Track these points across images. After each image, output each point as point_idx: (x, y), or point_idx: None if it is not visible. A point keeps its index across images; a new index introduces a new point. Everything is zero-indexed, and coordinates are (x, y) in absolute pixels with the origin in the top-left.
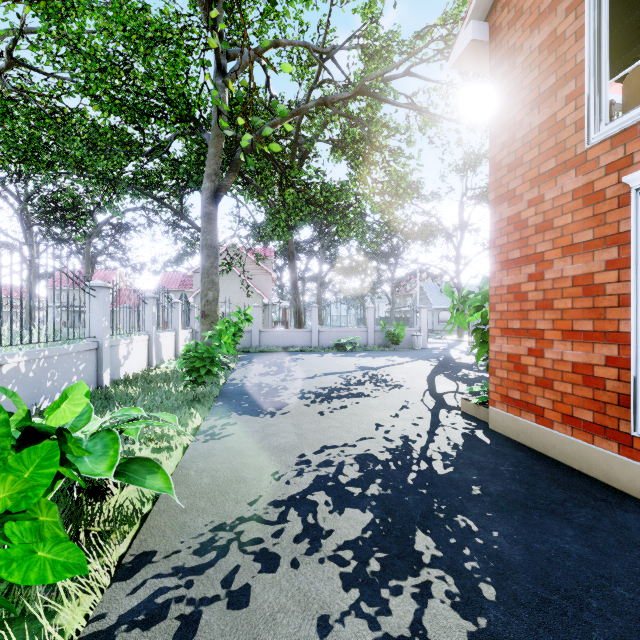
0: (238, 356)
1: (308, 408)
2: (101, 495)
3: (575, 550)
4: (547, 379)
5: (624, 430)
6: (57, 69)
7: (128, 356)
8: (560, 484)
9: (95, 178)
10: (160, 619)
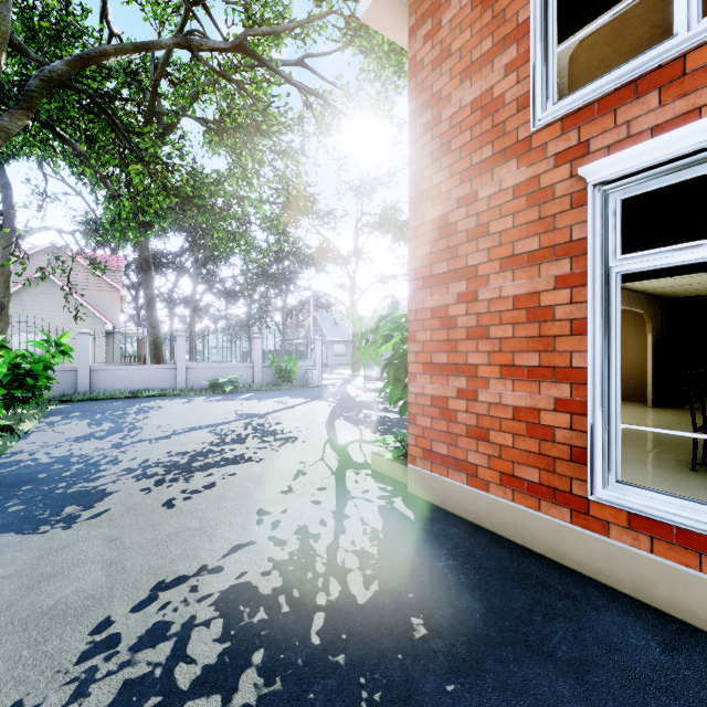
0: (48, 409)
1: (147, 496)
2: None
3: None
4: (482, 428)
5: (578, 493)
6: None
7: None
8: (513, 578)
9: None
10: None
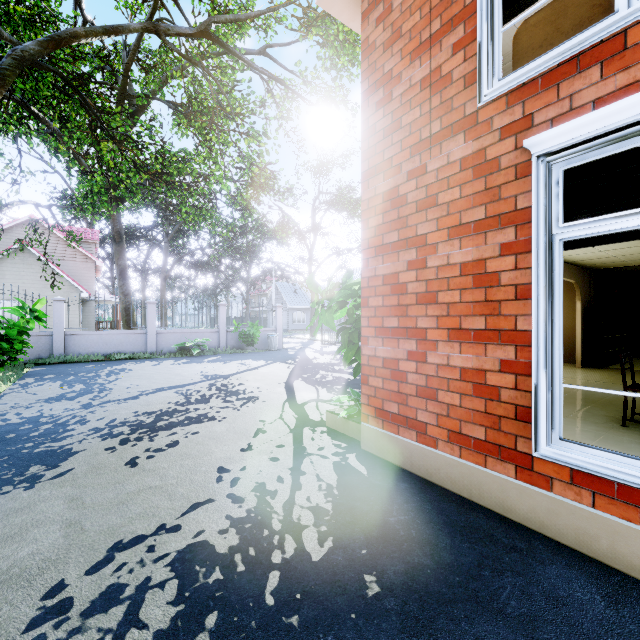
0: (23, 371)
1: (111, 455)
2: None
3: None
4: (430, 388)
5: (523, 449)
6: None
7: None
8: (462, 532)
9: None
10: None
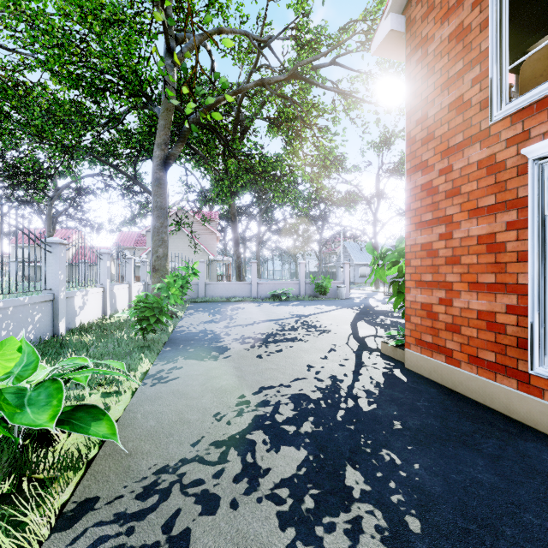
0: (186, 306)
1: (248, 352)
2: (48, 441)
3: (487, 479)
4: (455, 325)
5: (522, 369)
6: (20, 46)
7: (83, 306)
8: (468, 417)
9: (54, 145)
10: None
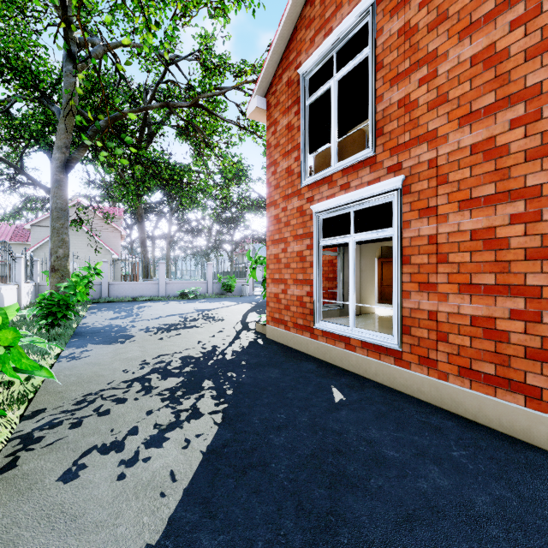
0: (87, 306)
1: (151, 337)
2: None
3: (275, 376)
4: (288, 305)
5: (312, 326)
6: None
7: None
8: (286, 356)
9: None
10: (59, 425)
